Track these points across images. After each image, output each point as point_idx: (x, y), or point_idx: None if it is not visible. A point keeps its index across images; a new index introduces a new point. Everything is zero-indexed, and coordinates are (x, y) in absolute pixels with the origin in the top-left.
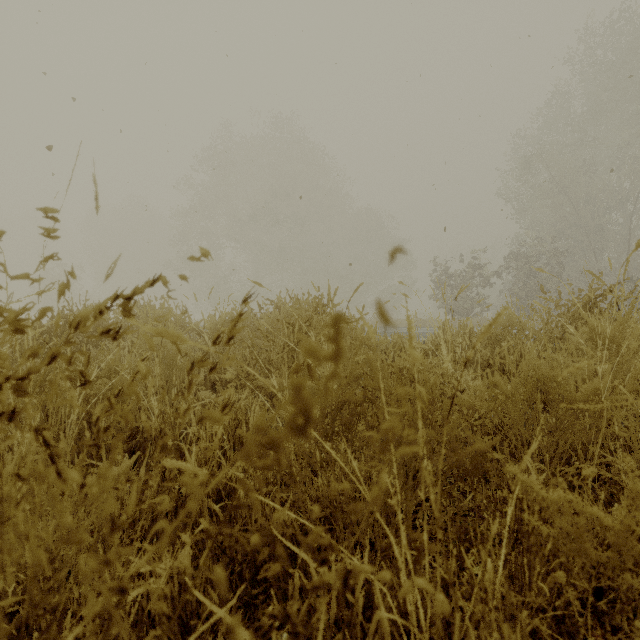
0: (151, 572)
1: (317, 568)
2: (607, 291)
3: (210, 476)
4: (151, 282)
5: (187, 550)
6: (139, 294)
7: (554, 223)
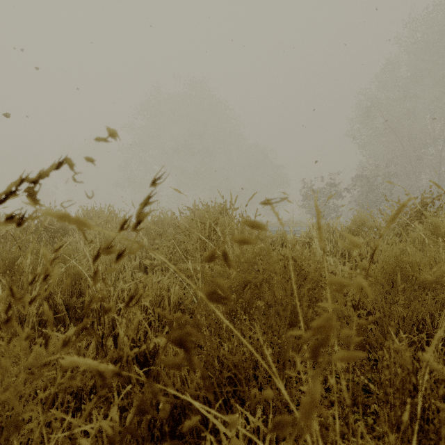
0: (90, 420)
1: (226, 432)
2: (436, 199)
3: (114, 374)
4: (56, 164)
5: (115, 409)
6: (44, 177)
7: (387, 154)
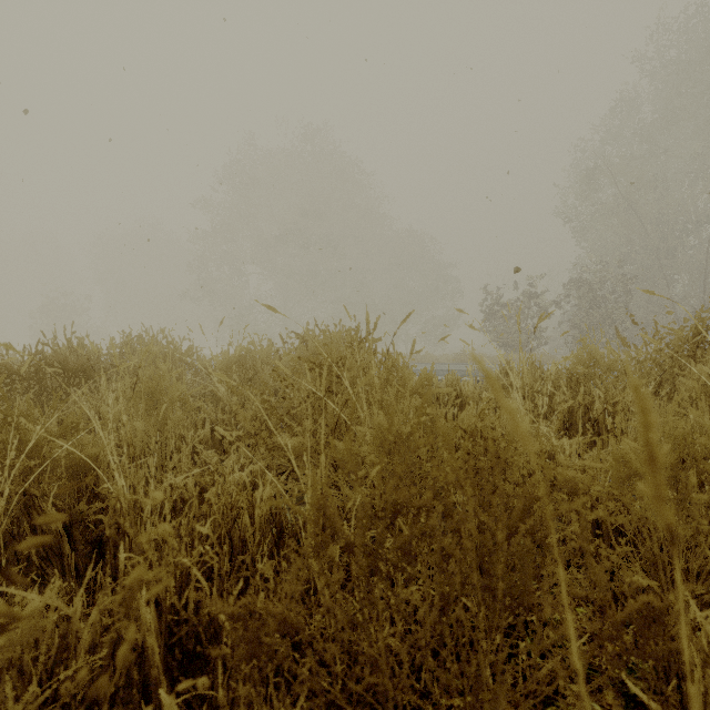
0: None
1: None
2: None
3: None
4: None
5: None
6: None
7: (619, 246)
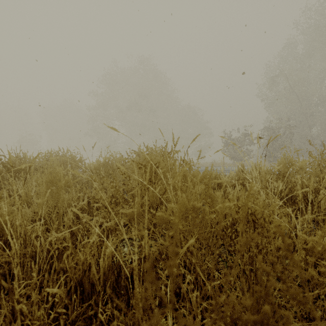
0: None
1: None
2: None
3: None
4: None
5: None
6: None
7: (286, 112)
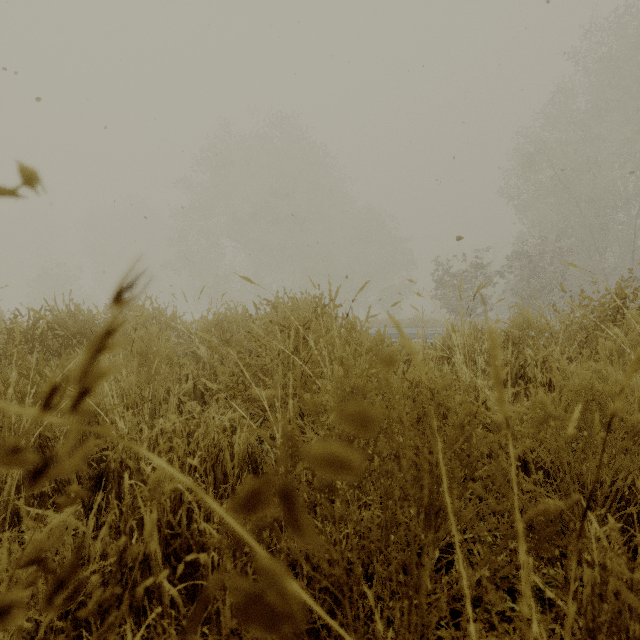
0: None
1: None
2: (639, 289)
3: None
4: None
5: None
6: None
7: (557, 222)
